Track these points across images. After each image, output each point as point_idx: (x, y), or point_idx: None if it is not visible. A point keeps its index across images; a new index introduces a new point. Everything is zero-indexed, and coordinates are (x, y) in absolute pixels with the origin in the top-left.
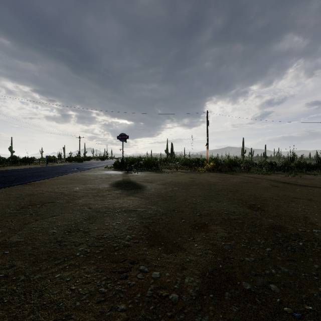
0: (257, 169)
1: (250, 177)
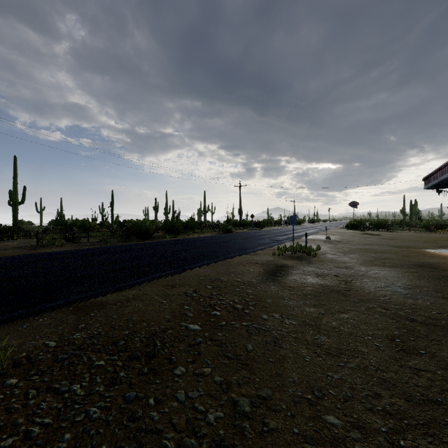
0: None
1: None
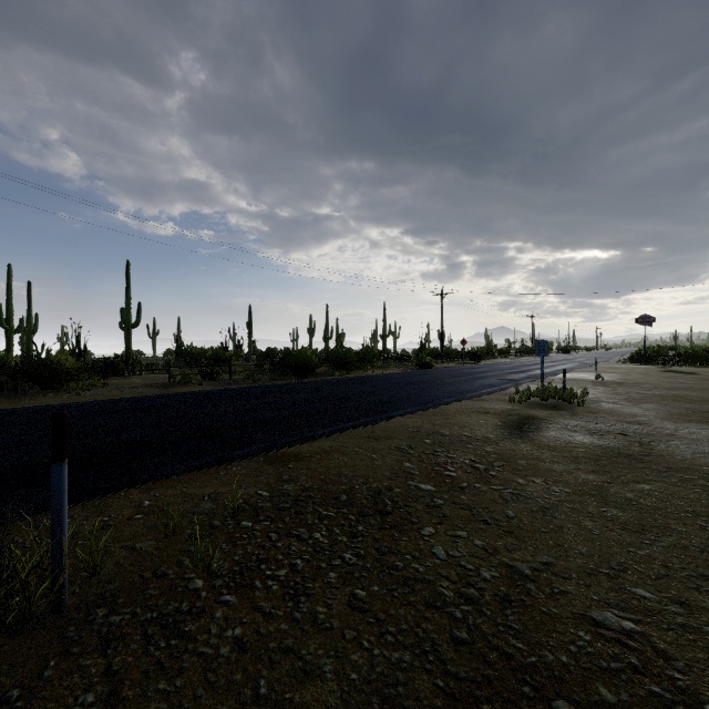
0: None
1: None
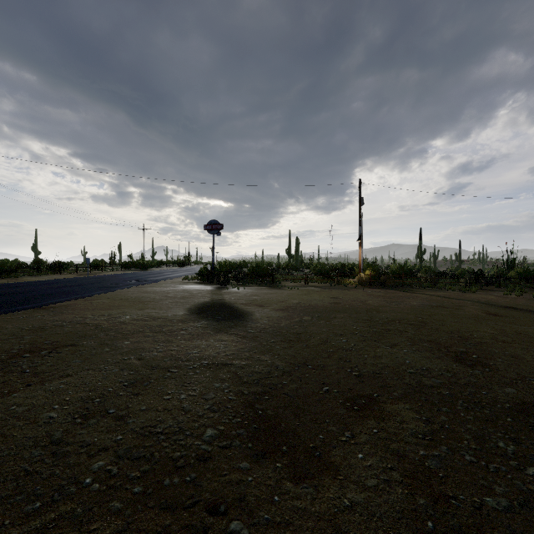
0: (450, 282)
1: (440, 296)
